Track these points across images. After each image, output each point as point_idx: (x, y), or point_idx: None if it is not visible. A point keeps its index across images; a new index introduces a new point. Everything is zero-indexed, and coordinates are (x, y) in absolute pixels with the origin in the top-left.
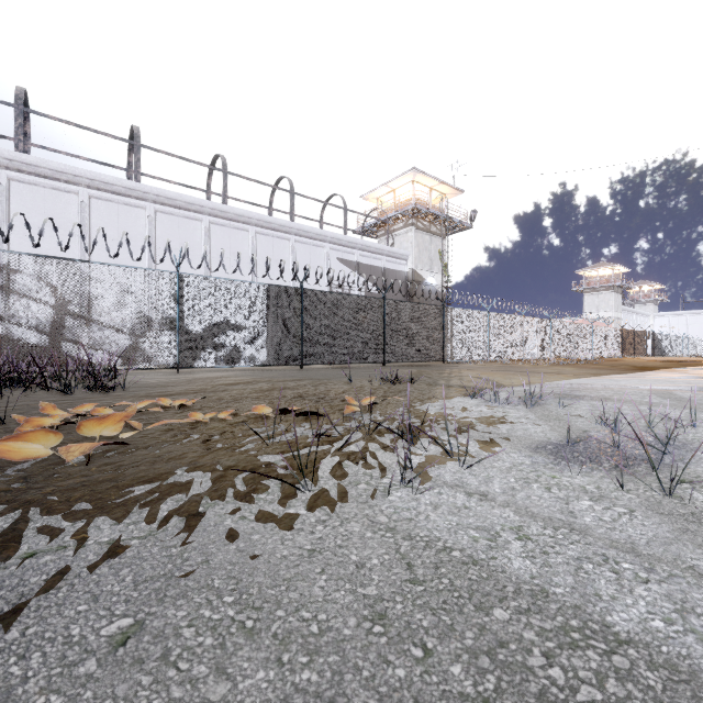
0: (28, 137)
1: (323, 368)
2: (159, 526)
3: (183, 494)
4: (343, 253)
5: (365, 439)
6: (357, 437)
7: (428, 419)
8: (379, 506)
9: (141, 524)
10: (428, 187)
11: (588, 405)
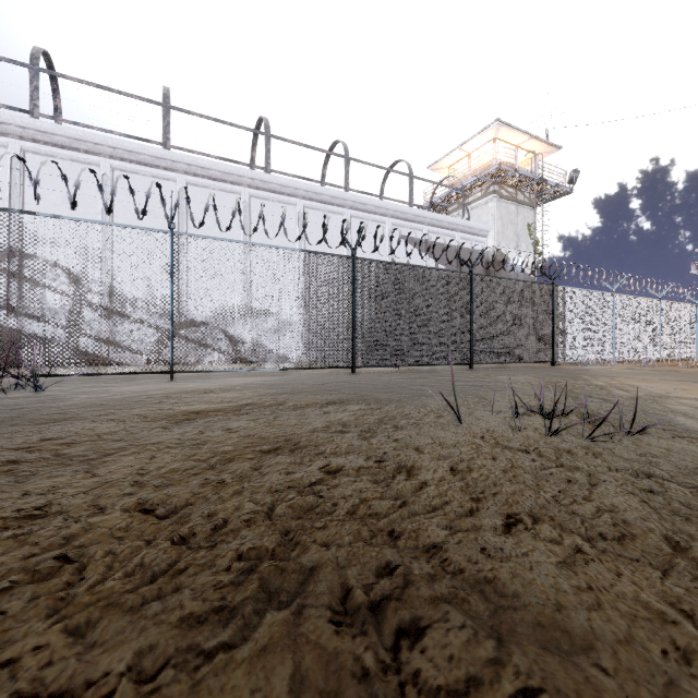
0: (58, 113)
1: (384, 372)
2: None
3: None
4: (408, 229)
5: None
6: None
7: None
8: None
9: None
10: (514, 145)
11: None
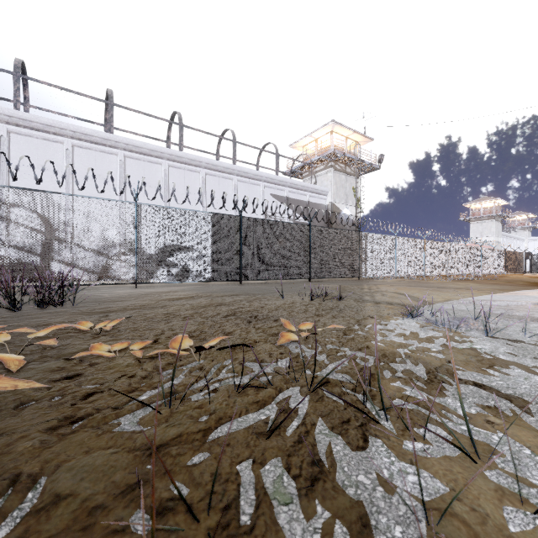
0: (27, 100)
1: (259, 283)
2: None
3: None
4: (275, 190)
5: (309, 400)
6: (297, 393)
7: (381, 353)
8: None
9: None
10: (344, 136)
11: None
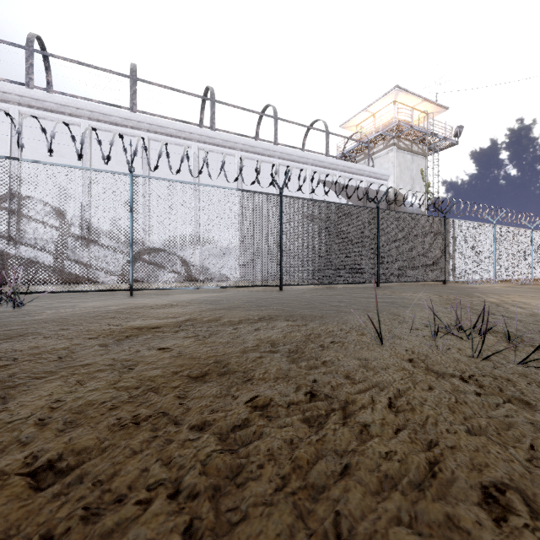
0: (50, 85)
1: (306, 289)
2: None
3: None
4: (324, 174)
5: None
6: None
7: None
8: None
9: None
10: (410, 107)
11: None
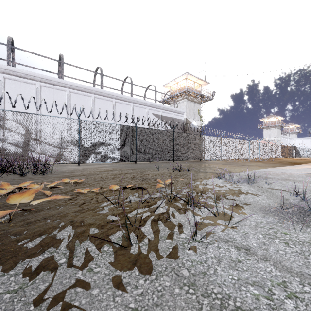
0: (13, 59)
1: (145, 163)
2: (30, 279)
3: (57, 246)
4: (154, 111)
5: (168, 204)
6: (163, 202)
7: (200, 191)
8: (181, 259)
9: (19, 276)
10: (193, 81)
11: (279, 183)
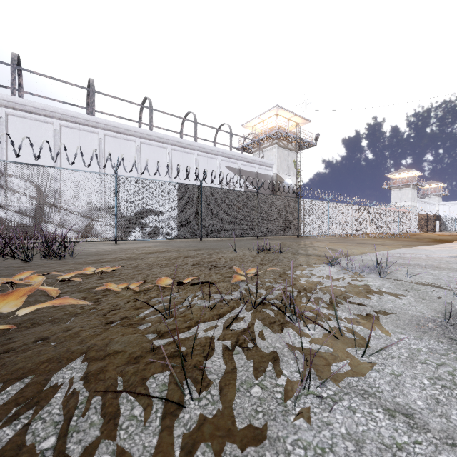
0: (21, 87)
1: (216, 240)
2: None
3: (46, 405)
4: (229, 162)
5: (251, 313)
6: (244, 309)
7: (303, 288)
8: (282, 441)
9: None
10: (287, 118)
11: (428, 274)
